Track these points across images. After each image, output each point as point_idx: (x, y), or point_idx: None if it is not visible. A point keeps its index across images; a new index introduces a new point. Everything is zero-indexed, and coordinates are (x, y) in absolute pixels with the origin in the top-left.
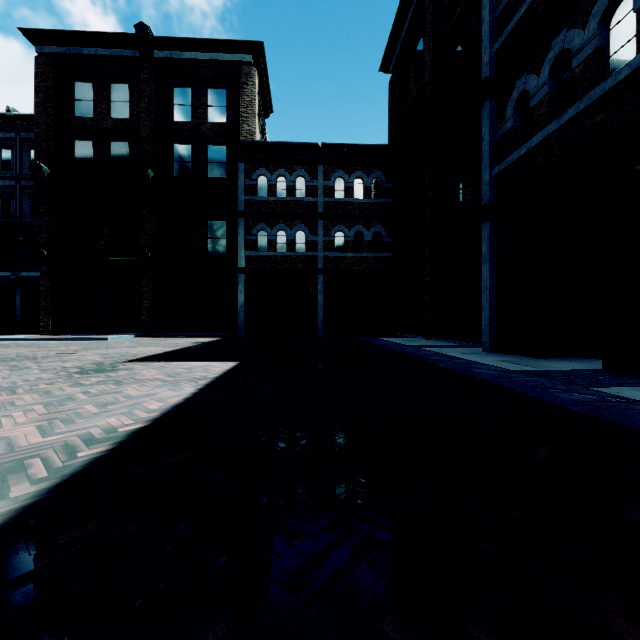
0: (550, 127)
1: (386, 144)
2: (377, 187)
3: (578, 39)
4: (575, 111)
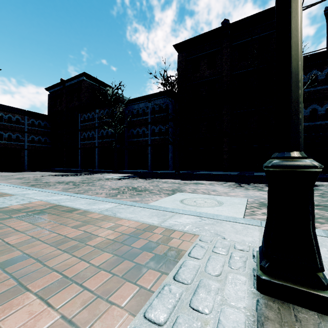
0: (87, 142)
1: (49, 115)
2: (45, 126)
3: (90, 134)
4: (90, 142)
